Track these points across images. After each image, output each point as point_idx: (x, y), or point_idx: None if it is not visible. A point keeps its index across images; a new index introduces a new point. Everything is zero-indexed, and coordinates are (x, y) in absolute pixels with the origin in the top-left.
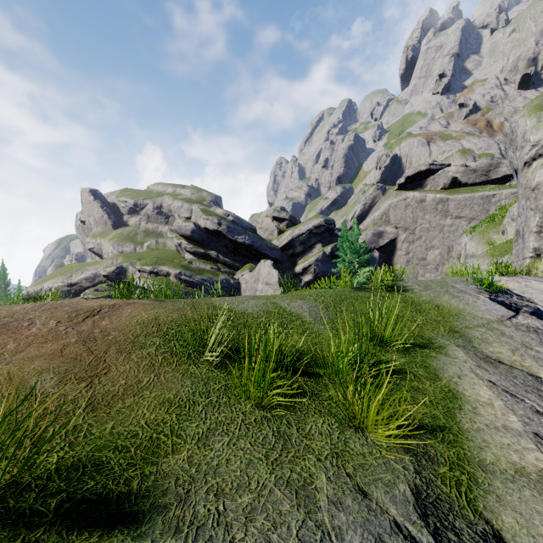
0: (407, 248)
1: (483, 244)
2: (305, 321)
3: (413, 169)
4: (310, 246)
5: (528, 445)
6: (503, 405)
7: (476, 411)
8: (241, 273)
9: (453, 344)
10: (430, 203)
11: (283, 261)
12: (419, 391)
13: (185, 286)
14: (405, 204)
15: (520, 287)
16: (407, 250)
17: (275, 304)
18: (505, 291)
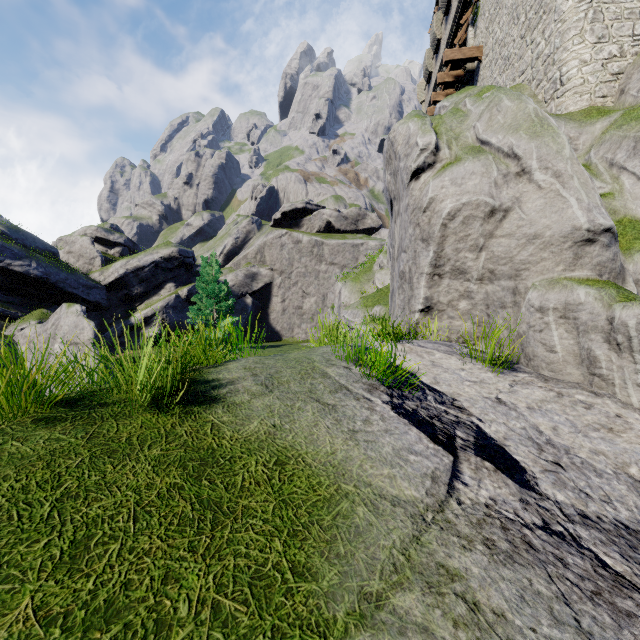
0: (284, 294)
1: (355, 293)
2: None
3: (290, 204)
4: (156, 285)
5: None
6: None
7: None
8: (19, 326)
9: None
10: (306, 245)
11: (112, 307)
12: None
13: None
14: (281, 244)
15: (427, 366)
16: (284, 297)
17: None
18: (410, 380)
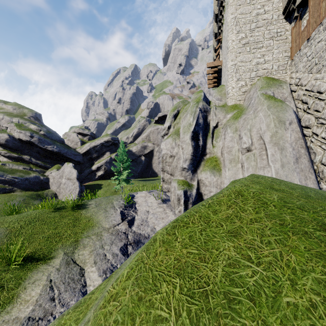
0: (159, 155)
1: None
2: None
3: (162, 113)
4: (102, 153)
5: None
6: (36, 299)
7: (10, 310)
8: (50, 171)
9: (63, 253)
10: None
11: (84, 162)
12: None
13: None
14: (157, 132)
15: (142, 201)
16: (159, 156)
17: None
18: (133, 205)
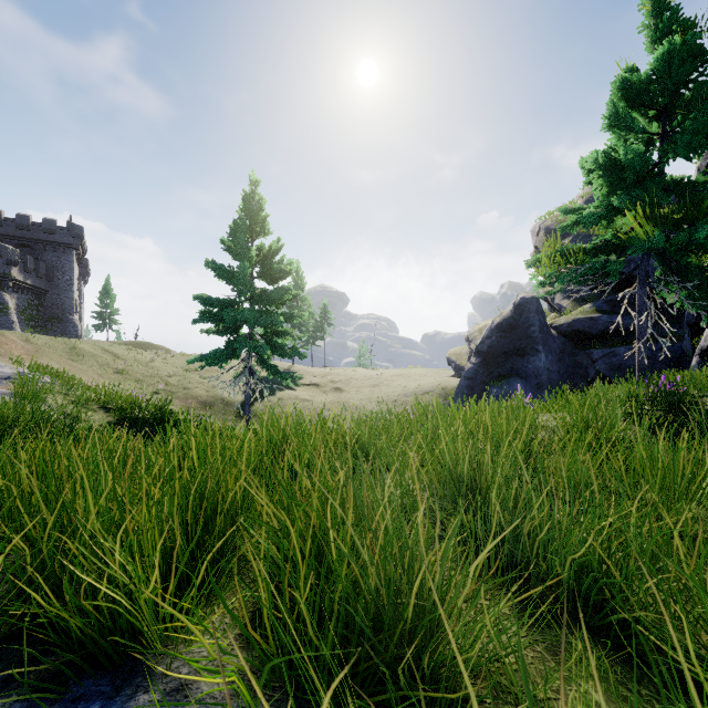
0: None
1: None
2: None
3: None
4: None
5: None
6: None
7: None
8: None
9: None
10: None
11: None
12: None
13: (468, 356)
14: None
15: None
16: None
17: None
18: None
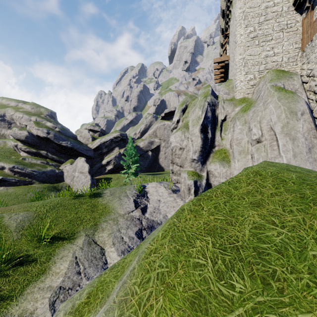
0: (165, 150)
1: None
2: (7, 231)
3: (168, 109)
4: (111, 148)
5: (48, 295)
6: (65, 272)
7: (44, 280)
8: (64, 165)
9: (84, 234)
10: None
11: (95, 157)
12: (26, 273)
13: (18, 176)
14: (164, 127)
15: (153, 191)
16: (165, 151)
17: (0, 218)
18: (144, 194)
